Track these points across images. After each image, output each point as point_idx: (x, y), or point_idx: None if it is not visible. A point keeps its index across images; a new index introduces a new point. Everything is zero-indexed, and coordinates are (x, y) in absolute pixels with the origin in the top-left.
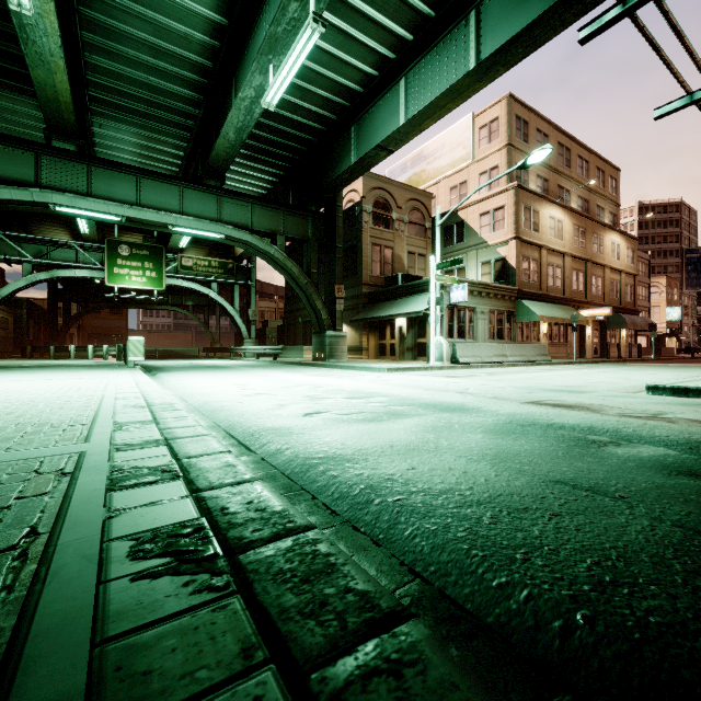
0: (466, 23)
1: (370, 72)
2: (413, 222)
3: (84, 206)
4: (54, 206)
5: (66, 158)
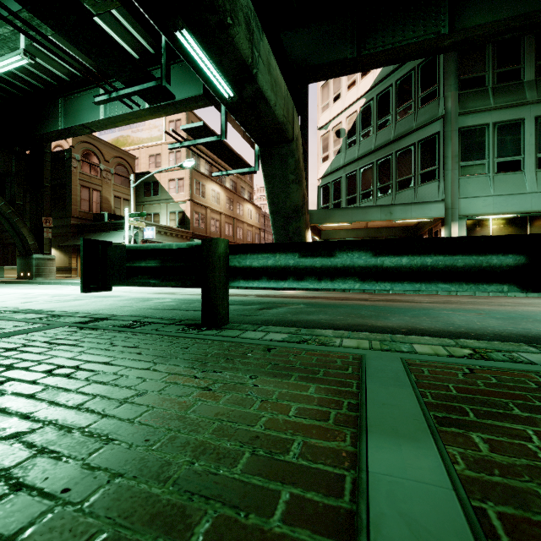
0: None
1: (75, 72)
2: (119, 174)
3: None
4: None
5: None
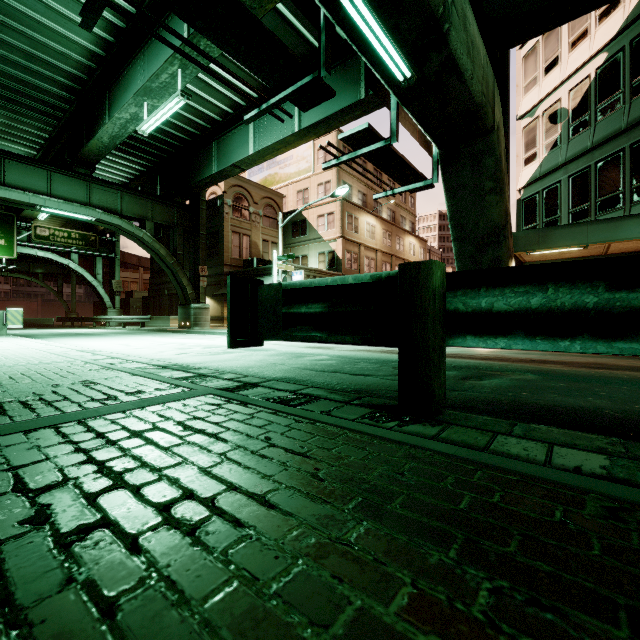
0: None
1: (227, 110)
2: (267, 216)
3: None
4: None
5: None
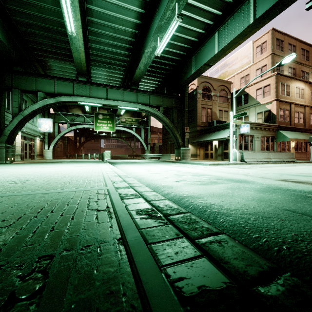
0: (248, 2)
1: (201, 32)
2: (221, 96)
3: (89, 101)
4: (79, 102)
5: (82, 83)
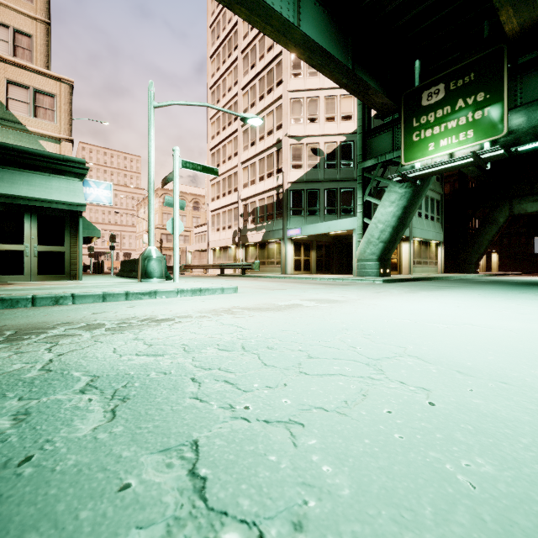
0: None
1: None
2: None
3: None
4: None
5: None
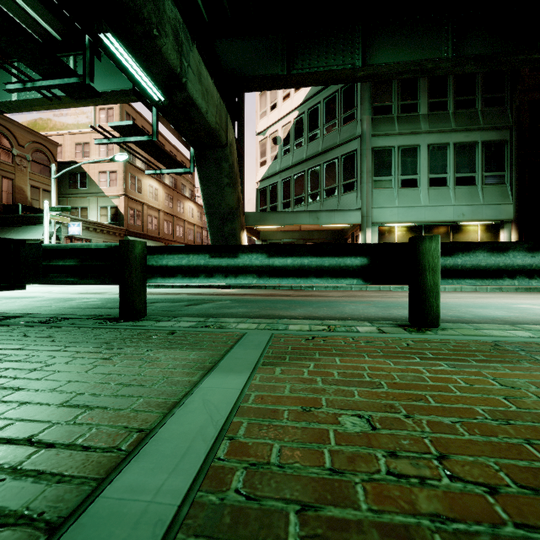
0: (67, 60)
1: None
2: (37, 162)
3: None
4: None
5: None
